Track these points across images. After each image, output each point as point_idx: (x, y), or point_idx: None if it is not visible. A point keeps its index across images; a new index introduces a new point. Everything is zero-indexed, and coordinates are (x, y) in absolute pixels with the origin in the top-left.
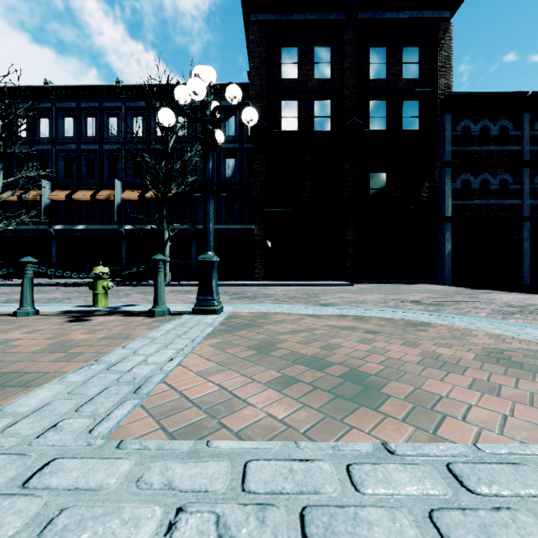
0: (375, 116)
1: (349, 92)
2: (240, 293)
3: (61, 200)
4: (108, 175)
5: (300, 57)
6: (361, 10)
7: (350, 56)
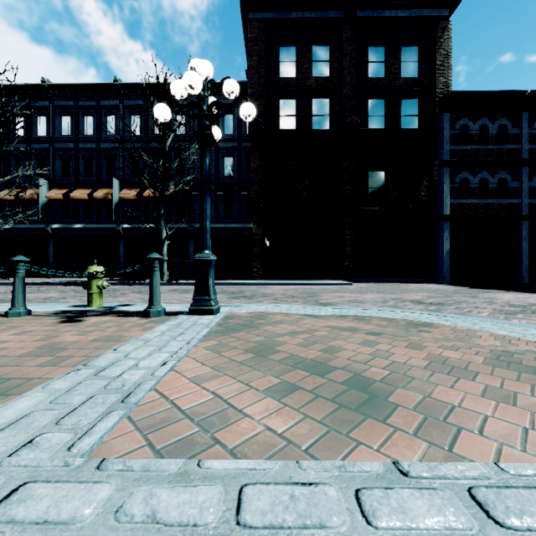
0: (373, 115)
1: (347, 90)
2: (238, 293)
3: (59, 199)
4: (106, 173)
5: (298, 55)
6: (360, 8)
7: (348, 55)
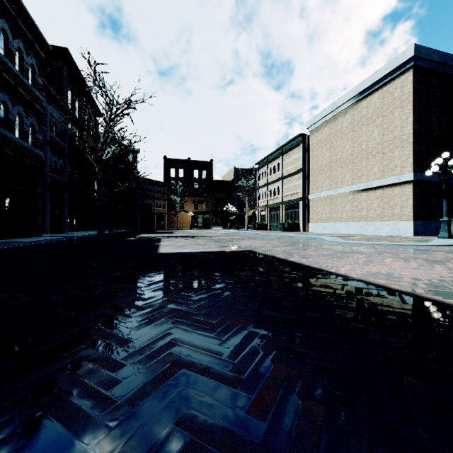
0: None
1: None
2: None
3: None
4: None
5: None
6: None
7: None
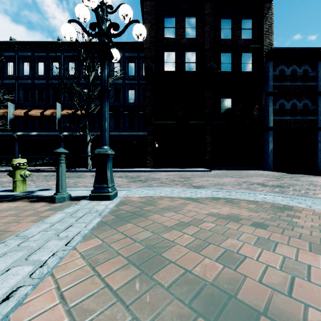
0: (224, 62)
1: (208, 46)
2: (136, 177)
3: (21, 115)
4: (52, 100)
5: (176, 24)
6: None
7: (208, 23)
